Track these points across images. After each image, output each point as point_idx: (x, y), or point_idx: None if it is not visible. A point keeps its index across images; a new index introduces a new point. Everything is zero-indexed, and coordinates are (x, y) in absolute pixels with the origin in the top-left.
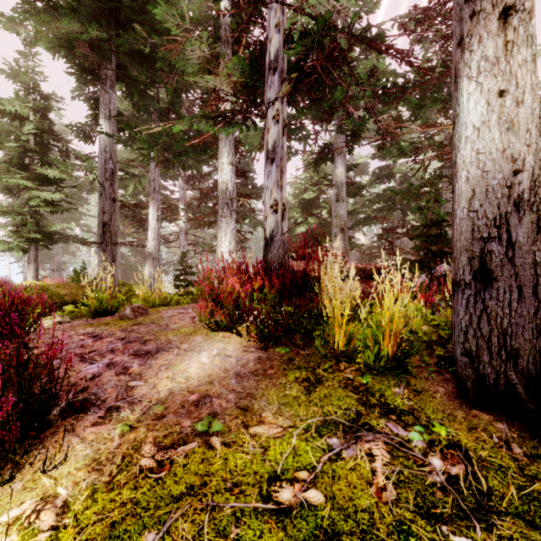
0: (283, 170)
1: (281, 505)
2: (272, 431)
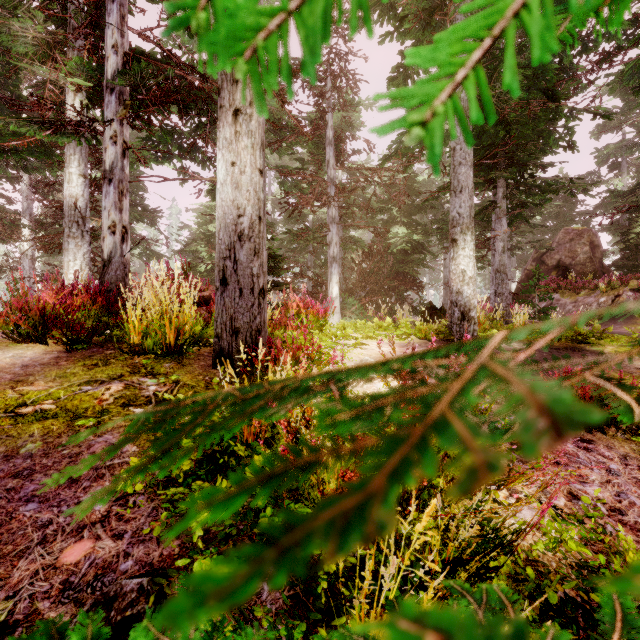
0: (124, 192)
1: (20, 413)
2: (37, 388)
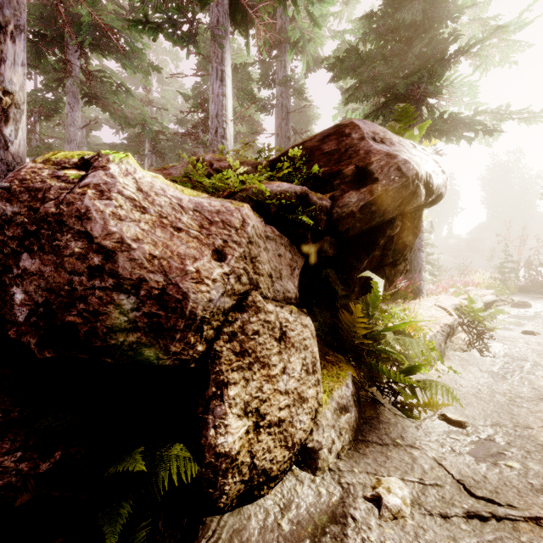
0: None
1: None
2: None
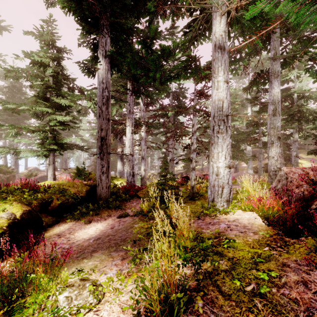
0: None
1: None
2: None
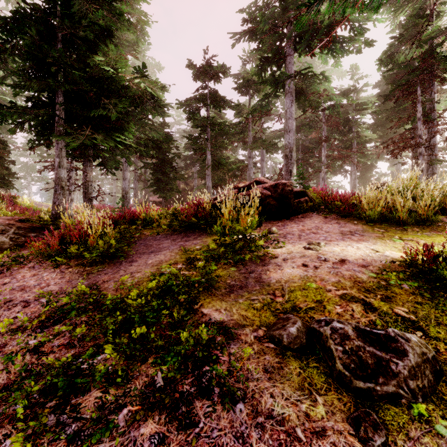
0: None
1: None
2: None
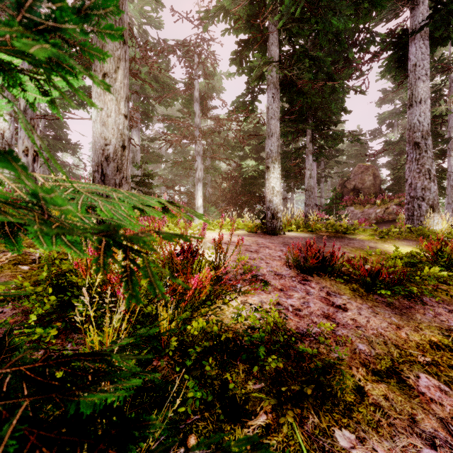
0: (35, 127)
1: None
2: None
